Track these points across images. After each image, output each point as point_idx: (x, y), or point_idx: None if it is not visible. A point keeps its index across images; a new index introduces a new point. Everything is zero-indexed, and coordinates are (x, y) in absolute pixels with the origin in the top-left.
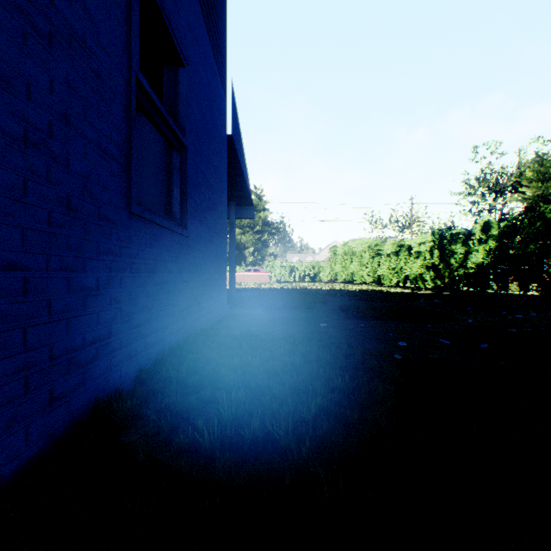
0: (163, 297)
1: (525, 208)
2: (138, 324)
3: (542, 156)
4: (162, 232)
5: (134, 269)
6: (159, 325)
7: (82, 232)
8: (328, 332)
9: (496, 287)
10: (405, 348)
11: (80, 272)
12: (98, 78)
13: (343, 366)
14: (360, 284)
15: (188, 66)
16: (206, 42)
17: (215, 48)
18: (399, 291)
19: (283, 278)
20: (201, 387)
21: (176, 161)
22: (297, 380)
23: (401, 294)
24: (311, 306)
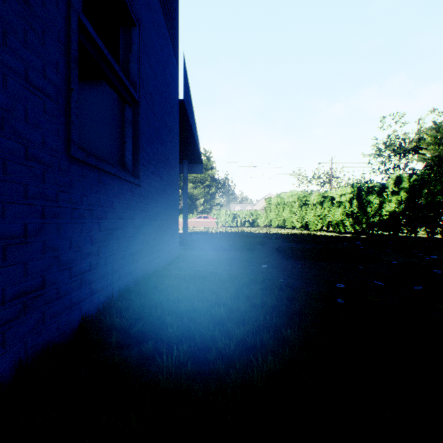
0: (111, 242)
1: (433, 165)
2: (81, 271)
3: (439, 124)
4: (110, 180)
5: (76, 214)
6: (107, 270)
7: None
8: (269, 273)
9: (407, 231)
10: (343, 289)
11: None
12: (25, 3)
13: (289, 312)
14: (290, 228)
15: (139, 26)
16: (158, 11)
17: (168, 20)
18: (323, 234)
19: (227, 223)
20: (143, 338)
21: (128, 114)
22: (244, 330)
23: (326, 237)
24: (252, 248)
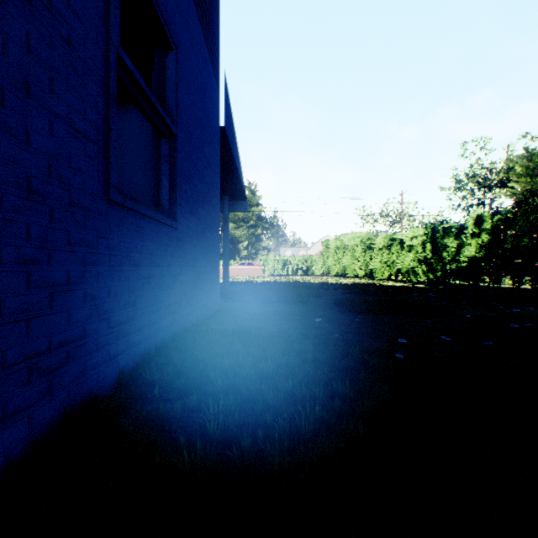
0: (148, 292)
1: (519, 202)
2: (119, 322)
3: (531, 151)
4: (147, 223)
5: (114, 262)
6: (144, 322)
7: (47, 220)
8: (323, 328)
9: (489, 280)
10: (405, 345)
11: (45, 265)
12: (69, 47)
13: (342, 367)
14: (352, 277)
15: (177, 50)
16: (197, 28)
17: (207, 36)
18: (391, 284)
19: (276, 271)
20: (186, 392)
21: (164, 149)
22: (292, 384)
23: (394, 288)
24: (304, 300)
